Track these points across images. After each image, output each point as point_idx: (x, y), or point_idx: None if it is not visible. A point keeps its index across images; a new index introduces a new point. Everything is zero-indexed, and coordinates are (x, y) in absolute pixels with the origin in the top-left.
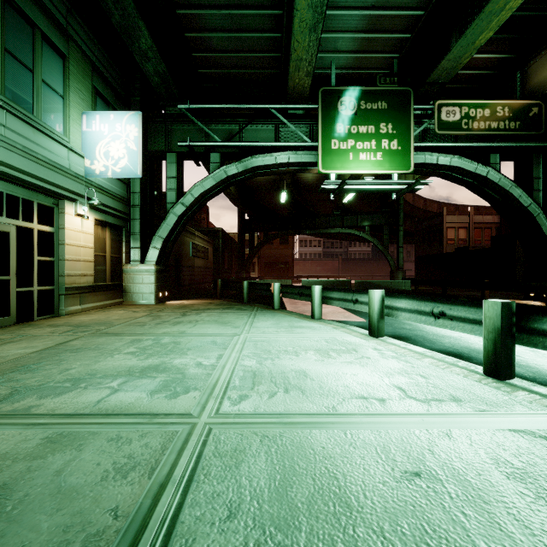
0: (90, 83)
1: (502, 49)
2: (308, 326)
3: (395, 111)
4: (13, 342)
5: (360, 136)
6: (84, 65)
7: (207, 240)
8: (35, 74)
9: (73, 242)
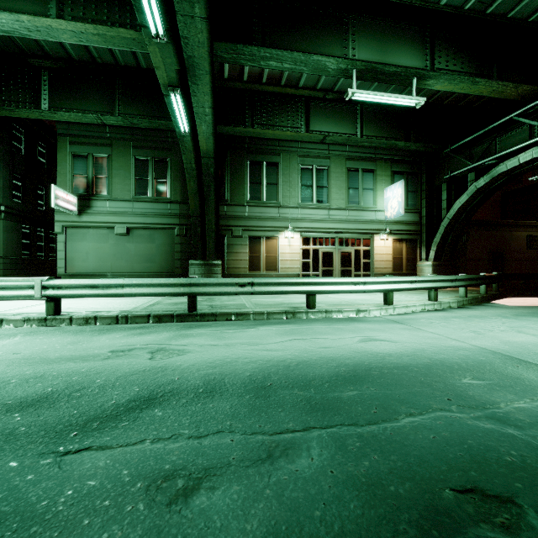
0: (389, 171)
1: None
2: None
3: None
4: None
5: None
6: (385, 165)
7: None
8: (360, 189)
9: (379, 252)
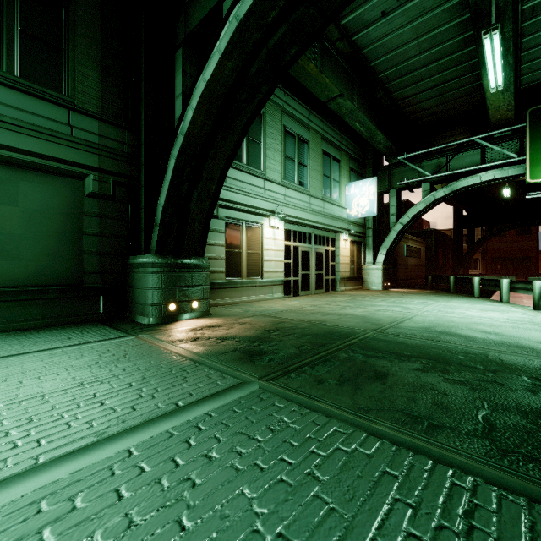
0: (348, 166)
1: None
2: (491, 304)
3: None
4: (334, 297)
5: None
6: (346, 159)
7: (419, 241)
8: (330, 178)
9: (342, 254)
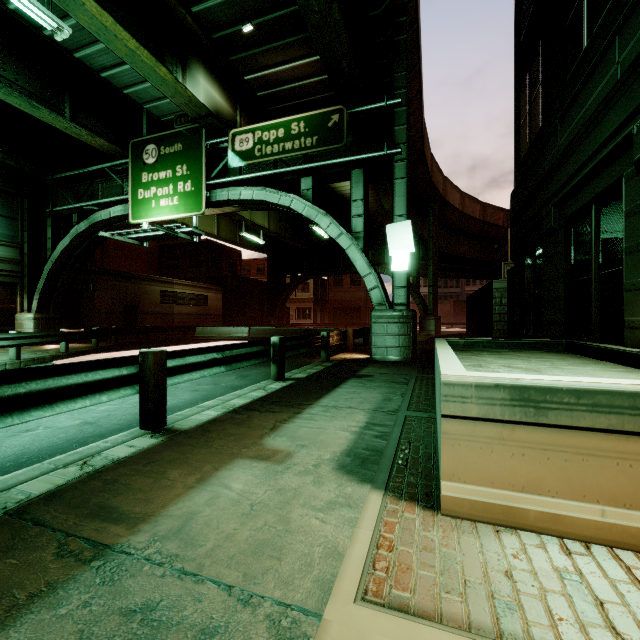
0: None
1: (311, 50)
2: None
3: (189, 151)
4: None
5: (160, 182)
6: None
7: (205, 287)
8: None
9: None
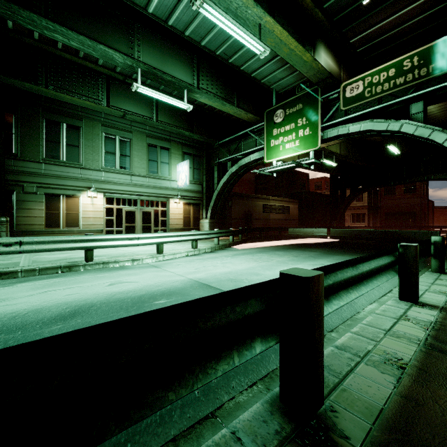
0: (181, 151)
1: None
2: (199, 245)
3: (307, 107)
4: None
5: (286, 133)
6: (178, 146)
7: (287, 201)
8: (158, 161)
9: (173, 212)
